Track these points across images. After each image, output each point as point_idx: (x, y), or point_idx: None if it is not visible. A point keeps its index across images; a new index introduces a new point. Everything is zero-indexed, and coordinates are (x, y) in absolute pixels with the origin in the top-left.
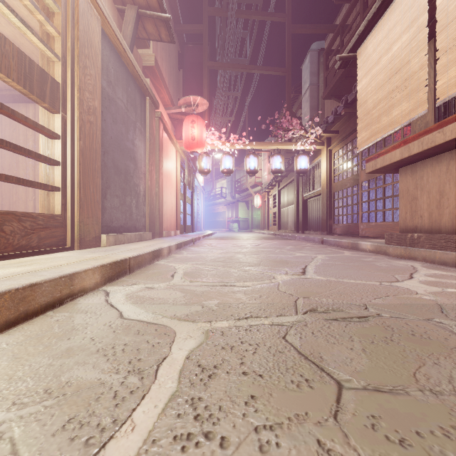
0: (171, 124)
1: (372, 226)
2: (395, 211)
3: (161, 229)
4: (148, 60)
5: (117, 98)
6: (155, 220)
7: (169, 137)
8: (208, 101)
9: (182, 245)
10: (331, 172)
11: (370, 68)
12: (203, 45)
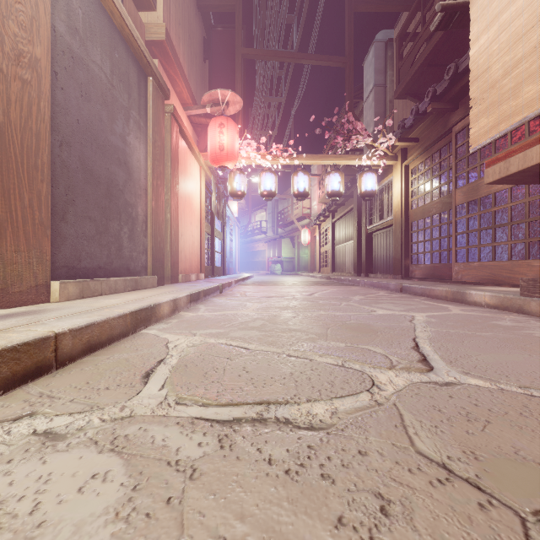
0: (193, 131)
1: (475, 268)
2: (513, 245)
3: (175, 272)
4: (156, 33)
5: (92, 61)
6: (166, 259)
7: (188, 146)
8: (243, 103)
9: (201, 295)
10: (407, 194)
11: (496, 13)
12: (236, 26)
